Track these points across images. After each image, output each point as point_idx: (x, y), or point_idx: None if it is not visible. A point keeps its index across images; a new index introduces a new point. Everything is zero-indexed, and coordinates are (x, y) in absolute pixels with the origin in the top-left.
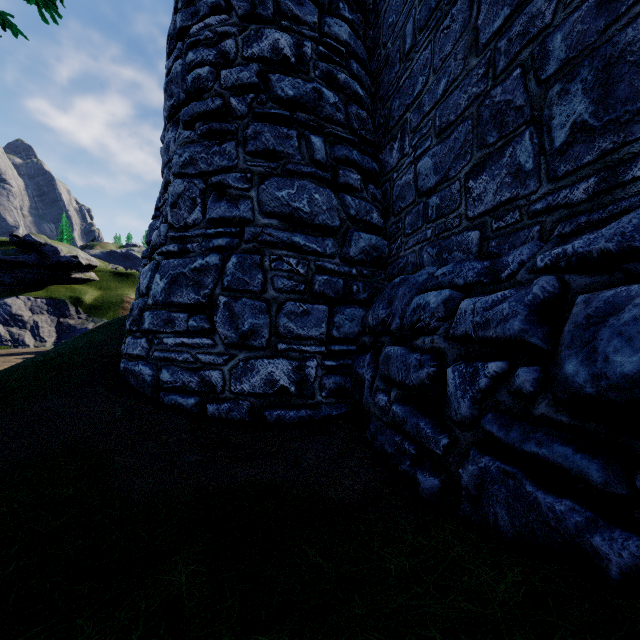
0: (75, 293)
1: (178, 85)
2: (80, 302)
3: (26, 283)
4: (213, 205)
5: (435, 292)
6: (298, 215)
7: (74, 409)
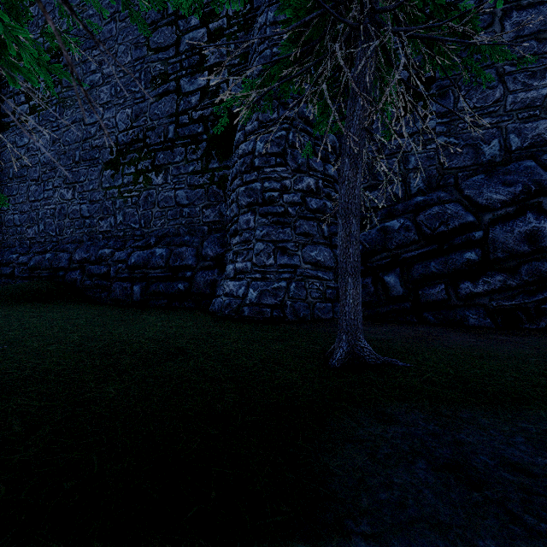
0: None
1: None
2: None
3: None
4: None
5: (16, 254)
6: None
7: None
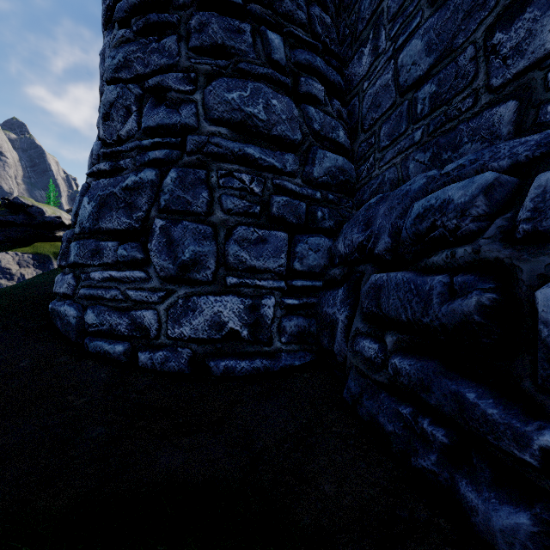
0: (58, 249)
1: None
2: None
3: (15, 240)
4: (150, 112)
5: (460, 183)
6: (252, 123)
7: None
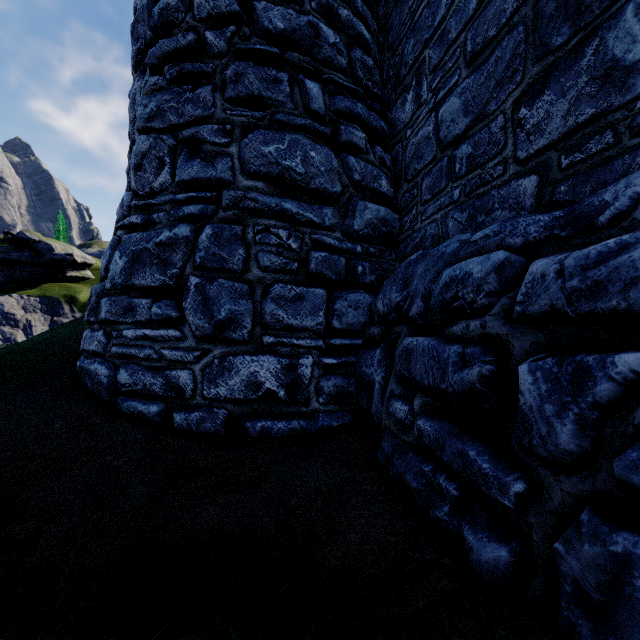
0: (70, 291)
1: (144, 22)
2: (75, 300)
3: (20, 281)
4: (184, 165)
5: (479, 257)
6: (289, 176)
7: (3, 419)
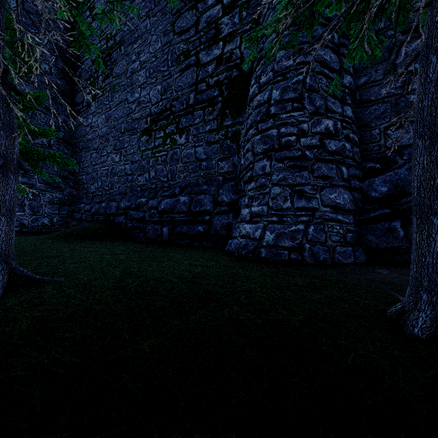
0: None
1: None
2: None
3: None
4: (22, 178)
5: (83, 204)
6: (50, 184)
7: None
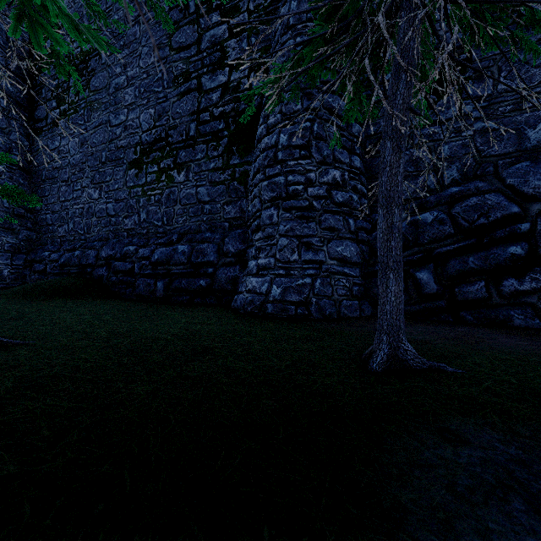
0: None
1: None
2: None
3: None
4: None
5: (48, 252)
6: None
7: None
